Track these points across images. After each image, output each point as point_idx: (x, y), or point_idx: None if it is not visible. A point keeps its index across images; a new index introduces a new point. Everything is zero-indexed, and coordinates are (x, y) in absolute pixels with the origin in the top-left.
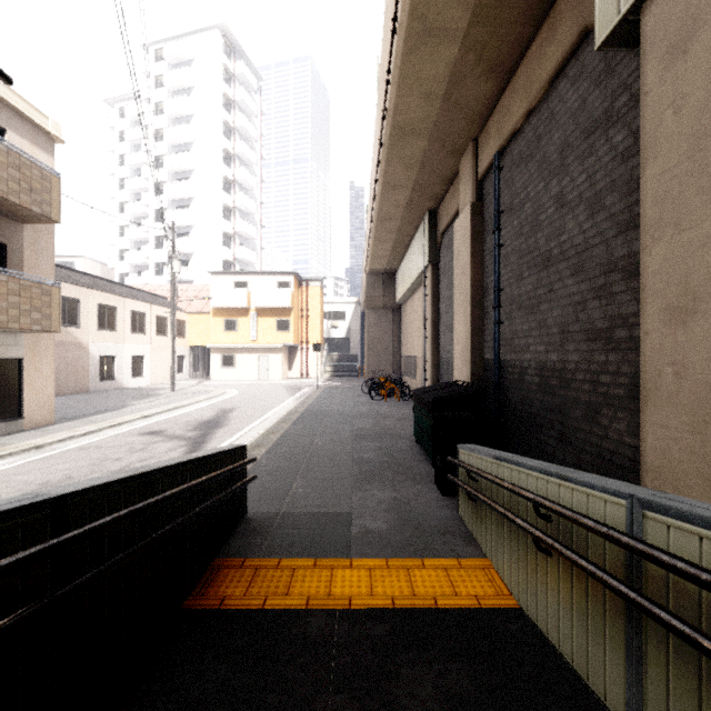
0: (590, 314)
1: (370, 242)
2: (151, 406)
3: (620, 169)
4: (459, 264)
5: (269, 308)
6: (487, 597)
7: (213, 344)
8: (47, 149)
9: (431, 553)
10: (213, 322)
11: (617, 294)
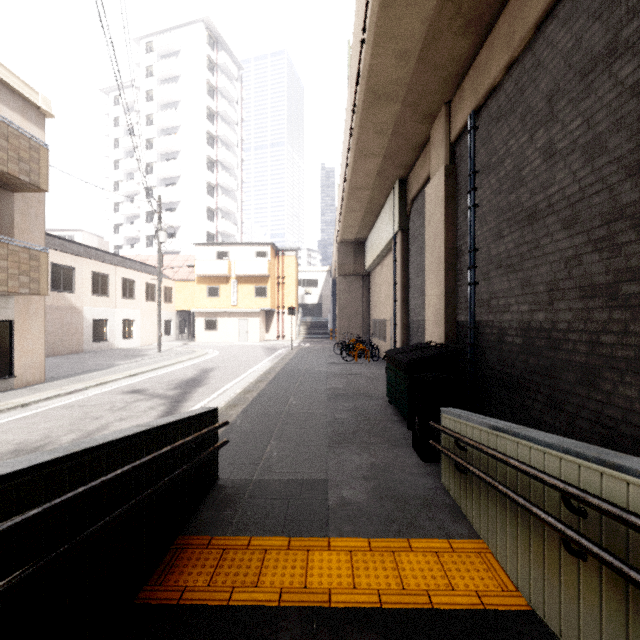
0: (587, 269)
1: (342, 212)
2: (138, 365)
3: (629, 105)
4: (431, 228)
5: (248, 275)
6: (489, 593)
7: (197, 309)
8: (37, 123)
9: (417, 532)
10: (197, 289)
11: (624, 245)
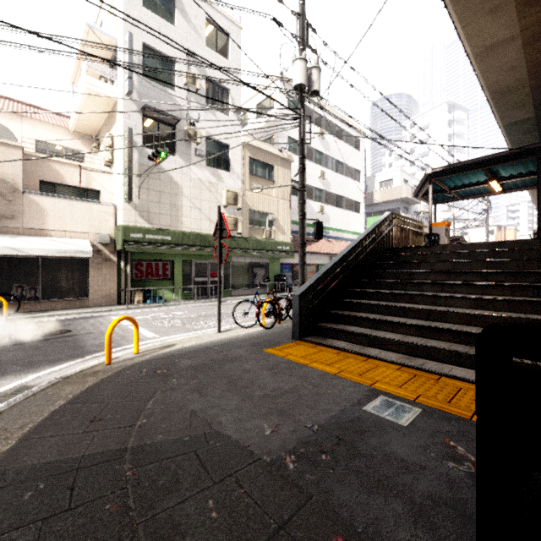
0: None
1: None
2: None
3: None
4: None
5: None
6: None
7: None
8: None
9: None
10: None
11: None
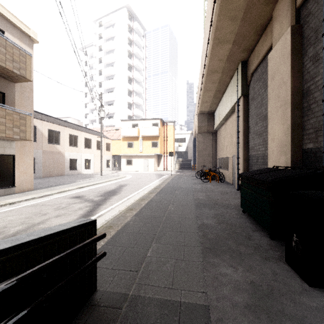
0: None
1: (201, 92)
2: (86, 182)
3: None
4: (275, 81)
5: (148, 136)
6: None
7: (122, 154)
8: (29, 45)
9: None
10: (122, 143)
11: None
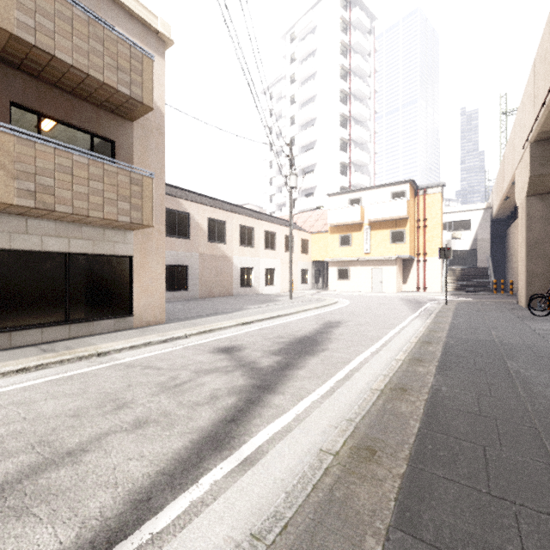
0: None
1: None
2: (261, 311)
3: None
4: None
5: (382, 220)
6: None
7: (330, 258)
8: (157, 51)
9: None
10: (330, 239)
11: None
